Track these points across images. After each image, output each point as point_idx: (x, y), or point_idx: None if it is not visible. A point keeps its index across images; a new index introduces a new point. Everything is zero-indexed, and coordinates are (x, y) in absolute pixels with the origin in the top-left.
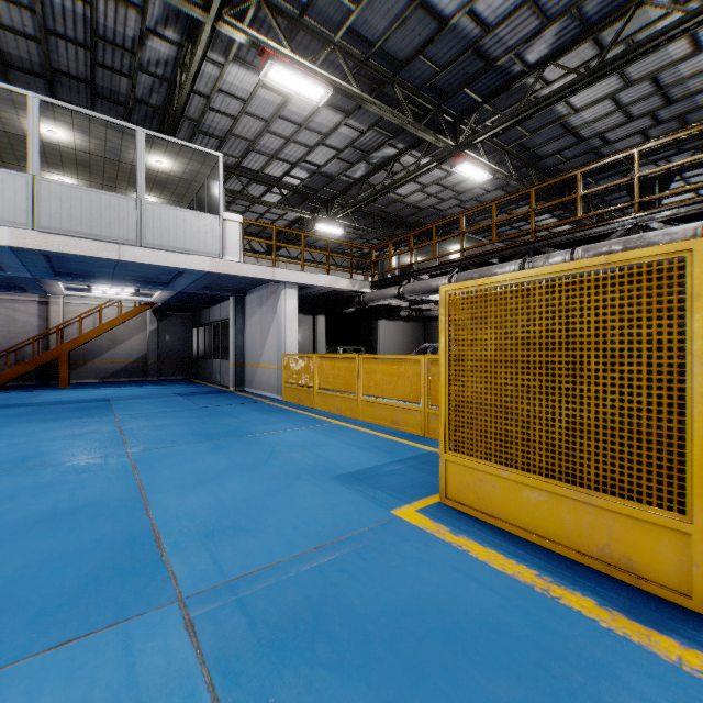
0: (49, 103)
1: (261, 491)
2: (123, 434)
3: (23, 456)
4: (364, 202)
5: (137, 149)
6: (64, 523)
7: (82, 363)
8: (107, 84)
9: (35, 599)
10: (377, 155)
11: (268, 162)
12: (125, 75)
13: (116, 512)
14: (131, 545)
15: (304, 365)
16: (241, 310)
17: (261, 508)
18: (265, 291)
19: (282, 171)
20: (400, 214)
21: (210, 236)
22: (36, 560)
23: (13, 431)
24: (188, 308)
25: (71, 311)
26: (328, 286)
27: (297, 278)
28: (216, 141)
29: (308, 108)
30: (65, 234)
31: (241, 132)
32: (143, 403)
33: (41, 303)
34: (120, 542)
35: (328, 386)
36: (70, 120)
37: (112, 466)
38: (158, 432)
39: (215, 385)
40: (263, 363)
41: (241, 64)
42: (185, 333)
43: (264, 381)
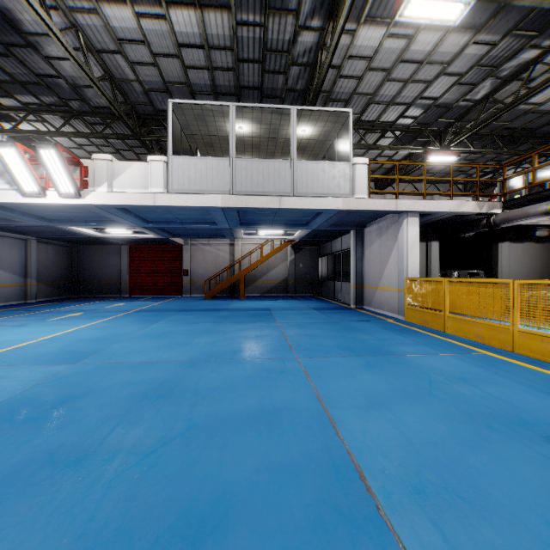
0: (240, 107)
1: (450, 436)
2: (287, 339)
3: (232, 349)
4: (487, 121)
5: (291, 123)
6: (272, 424)
7: (251, 282)
8: (270, 85)
9: (273, 523)
10: (509, 65)
11: (384, 109)
12: (282, 72)
13: (309, 423)
14: (337, 475)
15: (431, 288)
16: (360, 241)
17: (466, 465)
18: (384, 222)
19: (397, 115)
20: (528, 127)
21: (342, 180)
22: (262, 465)
23: (223, 328)
24: (315, 242)
25: (245, 249)
26: (452, 210)
27: (418, 206)
28: (342, 104)
29: (432, 41)
30: (248, 194)
31: (363, 89)
32: (292, 314)
33: (230, 245)
34: (325, 466)
35: (464, 311)
36: (251, 115)
37: (289, 369)
38: (312, 341)
39: (337, 302)
40: (382, 285)
41: (370, 23)
42: (312, 261)
43: (383, 302)
